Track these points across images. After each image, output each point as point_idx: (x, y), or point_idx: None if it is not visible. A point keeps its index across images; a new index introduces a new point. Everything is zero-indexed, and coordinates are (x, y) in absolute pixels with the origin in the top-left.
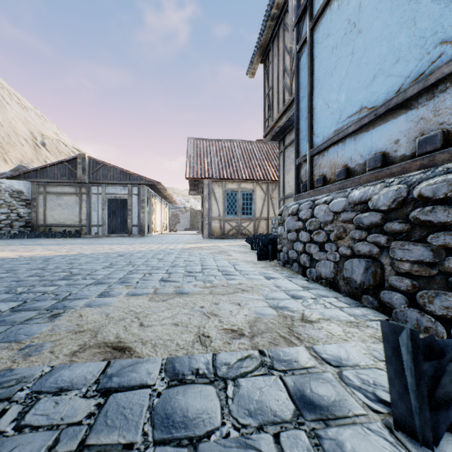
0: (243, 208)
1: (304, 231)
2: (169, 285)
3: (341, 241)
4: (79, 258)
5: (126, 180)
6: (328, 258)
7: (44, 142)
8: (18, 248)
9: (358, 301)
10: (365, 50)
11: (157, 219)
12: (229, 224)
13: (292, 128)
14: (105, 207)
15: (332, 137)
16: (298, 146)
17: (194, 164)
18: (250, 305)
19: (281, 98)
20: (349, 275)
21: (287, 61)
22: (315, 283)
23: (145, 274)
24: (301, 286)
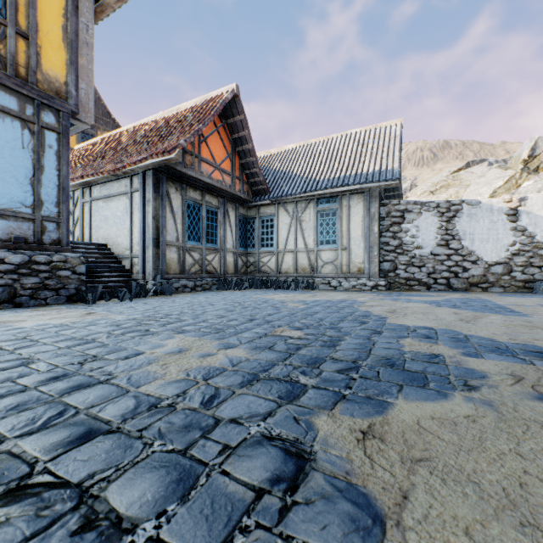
0: None
1: None
2: None
3: None
4: None
5: None
6: None
7: None
8: None
9: None
10: None
11: None
12: None
13: None
14: None
15: None
16: None
17: None
18: (19, 314)
19: None
20: None
21: None
22: None
23: None
24: None
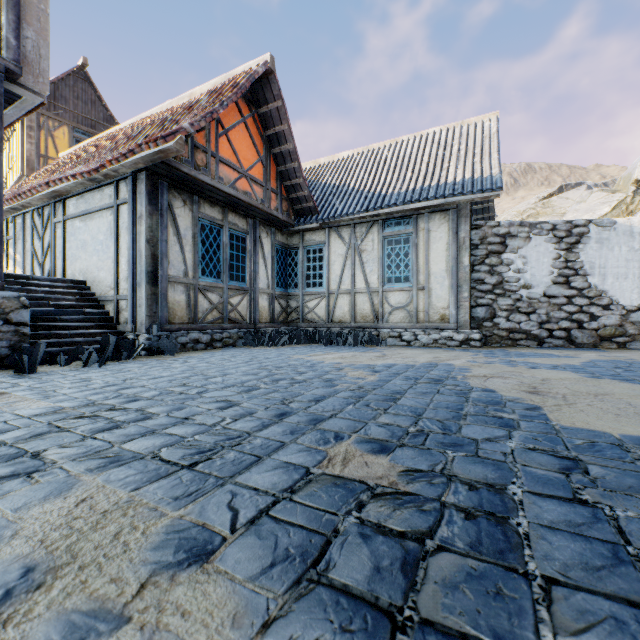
0: None
1: None
2: None
3: None
4: None
5: None
6: None
7: None
8: None
9: None
10: None
11: None
12: None
13: None
14: None
15: None
16: None
17: None
18: None
19: None
20: None
21: None
22: None
23: None
24: None
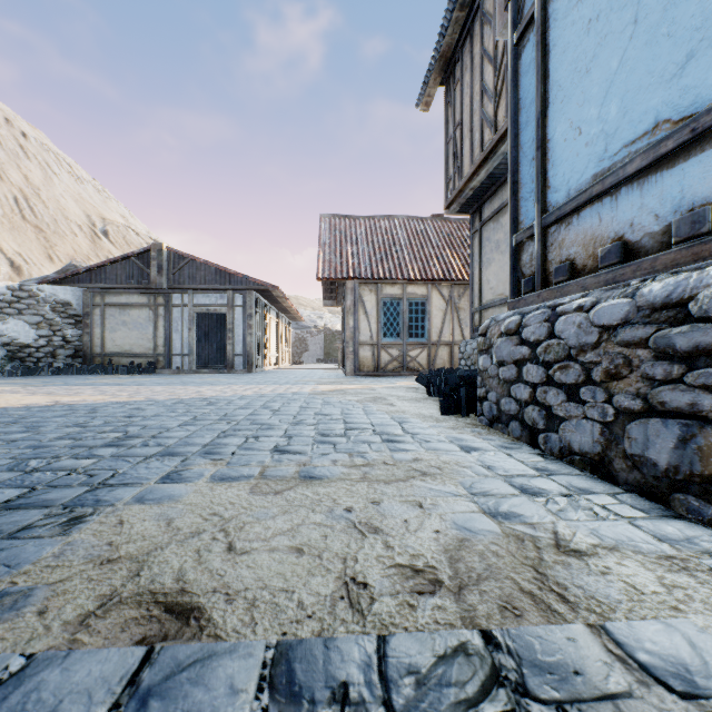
0: (410, 327)
1: (534, 363)
2: (287, 460)
3: (619, 382)
4: (145, 408)
5: (225, 283)
6: (588, 416)
7: (107, 229)
8: (57, 390)
9: (662, 505)
10: (666, 8)
11: (273, 346)
12: (387, 352)
13: (494, 191)
14: (193, 327)
15: (589, 187)
16: (516, 212)
17: (331, 257)
18: (442, 507)
19: (477, 139)
20: (640, 450)
21: (488, 76)
22: (558, 461)
23: (247, 437)
24: (533, 467)
